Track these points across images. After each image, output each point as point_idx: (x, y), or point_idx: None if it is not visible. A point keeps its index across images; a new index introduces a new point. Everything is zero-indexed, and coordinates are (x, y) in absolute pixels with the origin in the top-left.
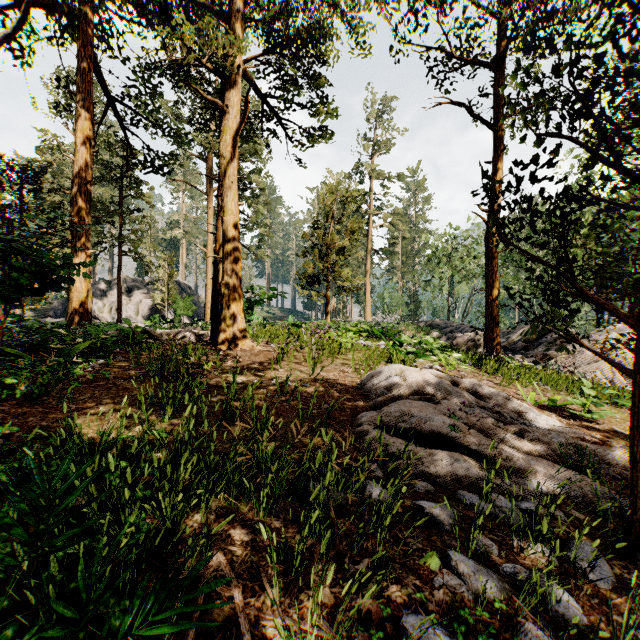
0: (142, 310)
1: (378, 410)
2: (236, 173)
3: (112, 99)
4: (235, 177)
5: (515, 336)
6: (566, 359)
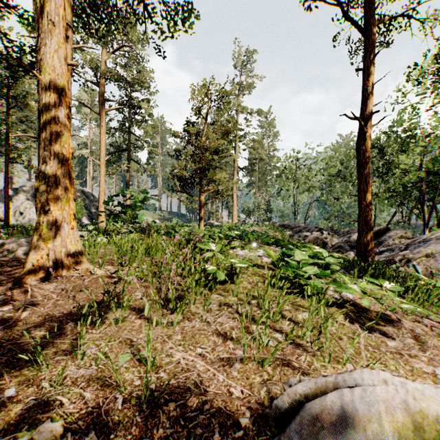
0: None
1: None
2: (61, 13)
3: None
4: (59, 18)
5: (355, 235)
6: (426, 261)
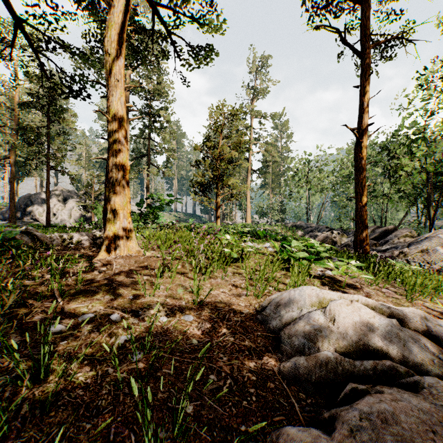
0: (74, 214)
1: (327, 437)
2: (122, 72)
3: (19, 19)
4: (121, 76)
5: None
6: (421, 256)
